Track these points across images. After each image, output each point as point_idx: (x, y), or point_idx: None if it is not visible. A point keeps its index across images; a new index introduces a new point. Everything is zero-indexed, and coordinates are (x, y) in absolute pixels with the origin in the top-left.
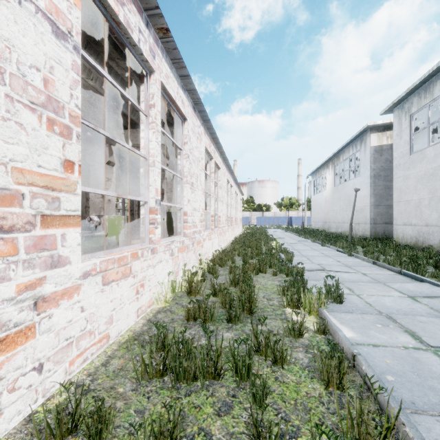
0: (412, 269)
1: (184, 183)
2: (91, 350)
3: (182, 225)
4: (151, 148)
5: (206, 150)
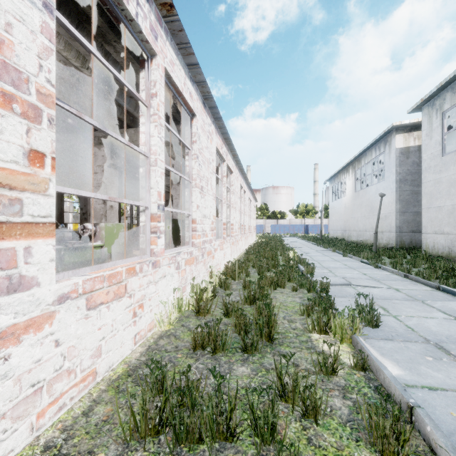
0: (453, 284)
1: (193, 187)
2: (71, 393)
3: (190, 233)
4: (153, 144)
5: (218, 151)
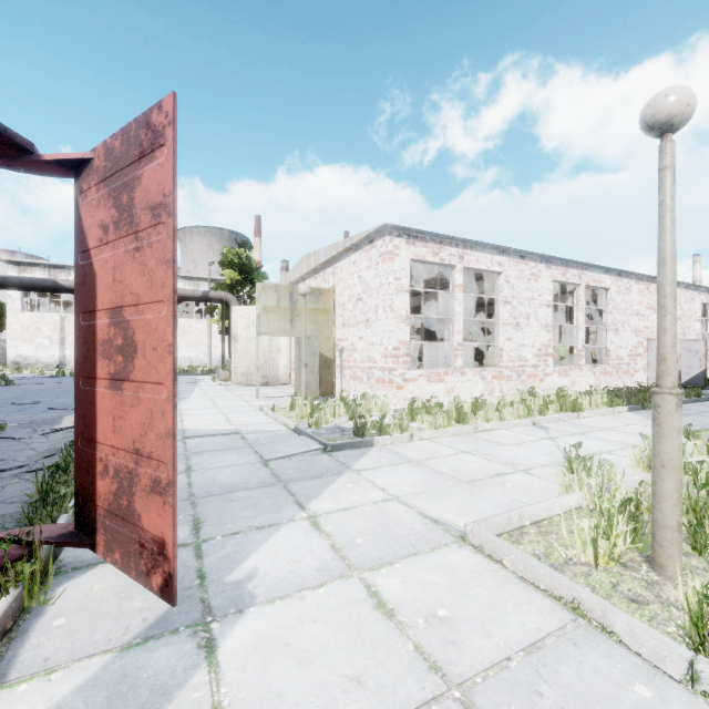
0: None
1: None
2: None
3: None
4: None
5: None
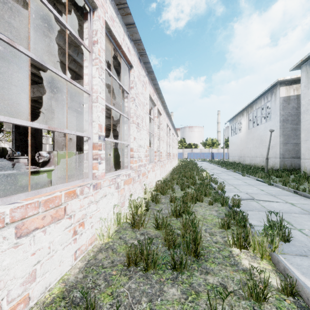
0: None
1: (130, 123)
2: None
3: (129, 159)
4: (94, 84)
5: (150, 97)
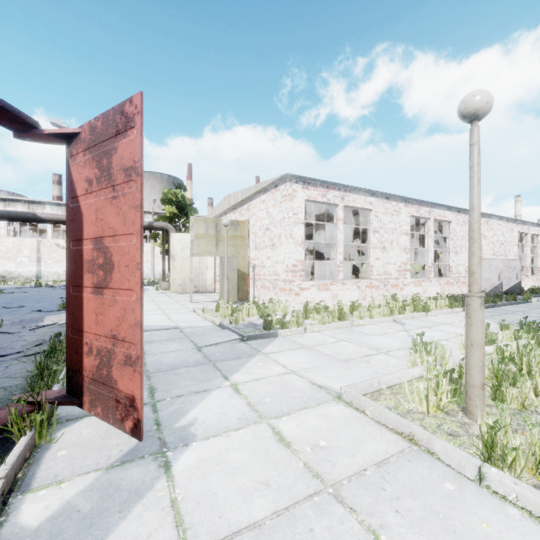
0: None
1: (538, 257)
2: None
3: (537, 272)
4: (527, 252)
5: None
